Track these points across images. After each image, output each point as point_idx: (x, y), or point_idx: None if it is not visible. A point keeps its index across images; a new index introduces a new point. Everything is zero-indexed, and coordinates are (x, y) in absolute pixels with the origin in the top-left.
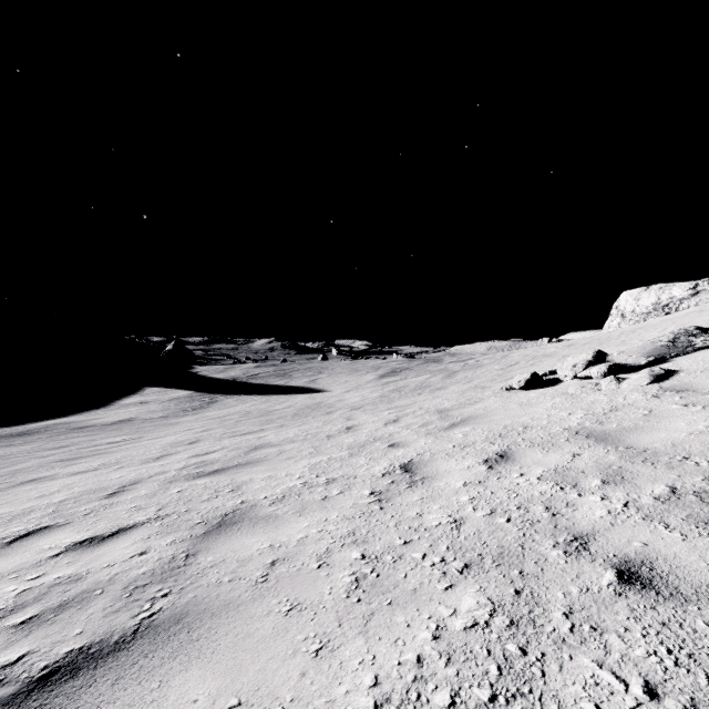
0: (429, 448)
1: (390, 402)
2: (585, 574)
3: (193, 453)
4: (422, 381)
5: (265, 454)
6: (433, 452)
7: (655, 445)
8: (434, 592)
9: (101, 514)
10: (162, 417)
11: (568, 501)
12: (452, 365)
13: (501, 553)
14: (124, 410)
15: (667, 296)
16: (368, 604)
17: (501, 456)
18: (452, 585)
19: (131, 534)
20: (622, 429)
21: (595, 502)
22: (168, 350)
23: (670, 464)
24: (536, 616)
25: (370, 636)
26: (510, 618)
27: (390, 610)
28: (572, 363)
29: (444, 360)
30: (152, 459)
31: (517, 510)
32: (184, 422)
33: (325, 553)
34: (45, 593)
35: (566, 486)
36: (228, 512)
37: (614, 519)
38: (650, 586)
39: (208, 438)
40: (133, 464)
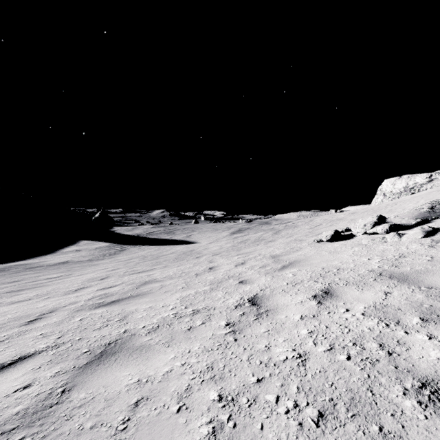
0: (268, 284)
1: (238, 250)
2: None
3: (101, 287)
4: (259, 236)
5: (150, 288)
6: (272, 288)
7: None
8: None
9: (13, 341)
10: (88, 260)
11: (398, 338)
12: (277, 226)
13: (352, 399)
14: (64, 255)
15: (412, 182)
16: None
17: (326, 293)
18: None
19: (26, 363)
20: (416, 271)
21: (424, 341)
22: (97, 217)
23: None
24: None
25: None
26: None
27: None
28: (362, 224)
29: (272, 223)
30: (71, 291)
31: (354, 346)
32: (102, 264)
33: (185, 391)
34: None
35: (390, 323)
36: (112, 341)
37: None
38: None
39: (115, 275)
40: (57, 295)
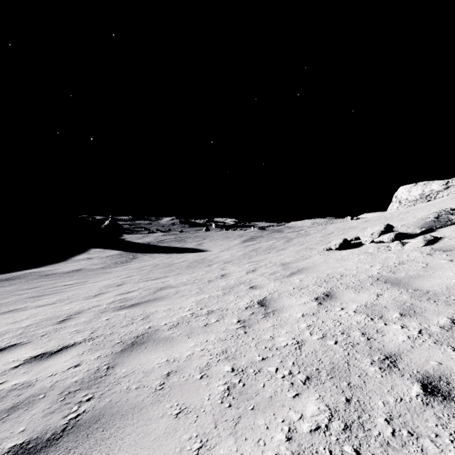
0: (277, 289)
1: (250, 258)
2: (397, 386)
3: (119, 292)
4: (270, 244)
5: (166, 293)
6: (280, 292)
7: (434, 288)
8: (285, 399)
9: (52, 335)
10: (101, 268)
11: (378, 328)
12: (290, 234)
13: (332, 368)
14: (76, 263)
15: (429, 189)
16: (236, 408)
17: (326, 295)
18: (298, 393)
19: (70, 351)
20: (409, 276)
21: (397, 329)
22: (106, 224)
23: (448, 302)
24: (364, 421)
25: (238, 436)
26: (344, 423)
27: (253, 414)
28: (370, 232)
29: (285, 231)
30: (91, 296)
31: (342, 335)
32: (115, 271)
33: (205, 366)
34: (4, 396)
35: (375, 318)
36: (139, 334)
37: (413, 342)
38: (449, 398)
39: (130, 282)
40: (79, 300)
